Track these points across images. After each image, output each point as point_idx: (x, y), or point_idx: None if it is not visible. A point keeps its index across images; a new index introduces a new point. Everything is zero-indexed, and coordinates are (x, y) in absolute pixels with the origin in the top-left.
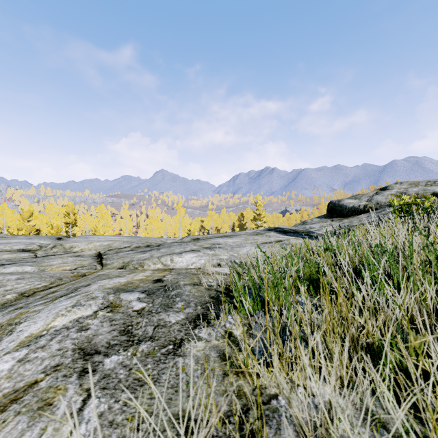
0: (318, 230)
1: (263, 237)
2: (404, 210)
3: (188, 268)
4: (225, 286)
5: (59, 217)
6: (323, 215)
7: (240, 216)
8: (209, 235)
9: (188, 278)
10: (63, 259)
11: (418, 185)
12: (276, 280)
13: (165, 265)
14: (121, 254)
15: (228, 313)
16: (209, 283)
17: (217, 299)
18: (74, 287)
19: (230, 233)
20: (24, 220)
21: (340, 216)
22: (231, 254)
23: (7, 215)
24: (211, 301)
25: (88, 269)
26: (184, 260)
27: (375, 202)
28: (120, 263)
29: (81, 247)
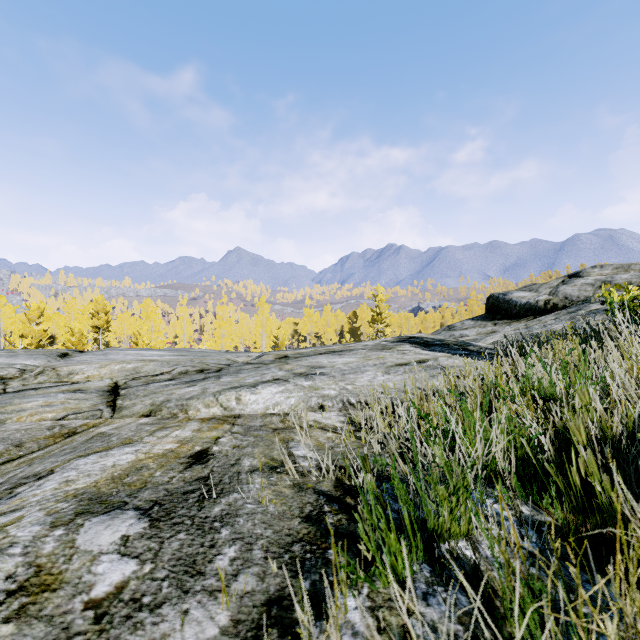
0: (477, 340)
1: (394, 355)
2: (631, 310)
3: (267, 414)
4: (335, 472)
5: (84, 317)
6: (479, 316)
7: (352, 316)
8: (305, 350)
9: (262, 444)
10: (48, 398)
11: (629, 269)
12: (454, 480)
13: (227, 409)
14: (152, 388)
15: (346, 584)
16: (303, 463)
17: (318, 523)
18: (22, 475)
19: (338, 347)
20: (31, 323)
21: (507, 317)
22: (342, 387)
23: (6, 314)
24: (305, 533)
25: (87, 419)
26: (260, 399)
27: (562, 297)
28: (145, 406)
29: (87, 373)
